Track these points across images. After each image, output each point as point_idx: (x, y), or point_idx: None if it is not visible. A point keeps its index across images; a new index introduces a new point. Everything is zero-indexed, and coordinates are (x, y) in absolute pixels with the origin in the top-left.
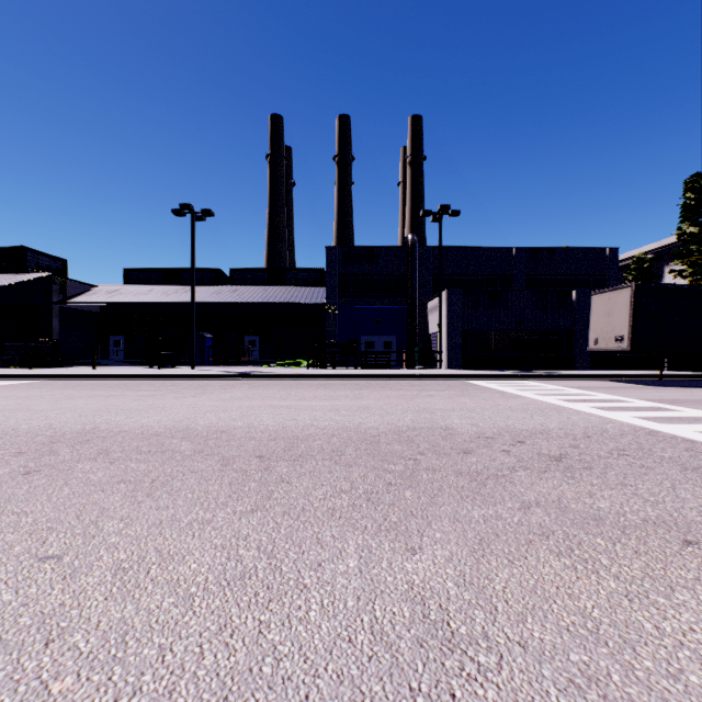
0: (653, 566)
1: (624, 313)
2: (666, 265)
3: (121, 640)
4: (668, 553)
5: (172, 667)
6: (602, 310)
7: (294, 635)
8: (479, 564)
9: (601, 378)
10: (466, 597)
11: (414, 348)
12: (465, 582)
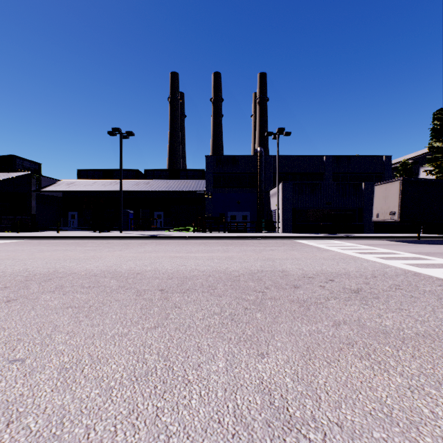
0: (425, 366)
1: (395, 197)
2: (421, 167)
3: (60, 421)
4: (434, 357)
5: (94, 442)
6: (381, 195)
7: (180, 418)
8: (307, 365)
9: (381, 239)
10: (299, 389)
11: (261, 219)
12: (298, 378)
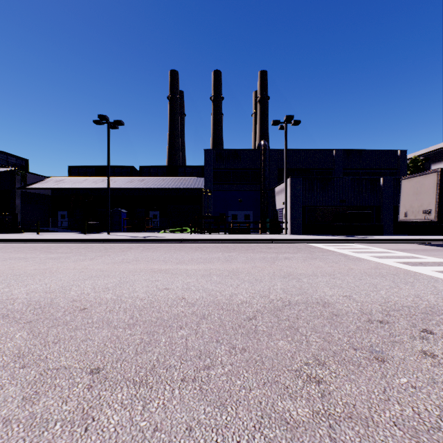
0: None
1: (431, 192)
2: (432, 164)
3: None
4: None
5: None
6: (411, 191)
7: None
8: None
9: (408, 242)
10: None
11: (265, 219)
12: None
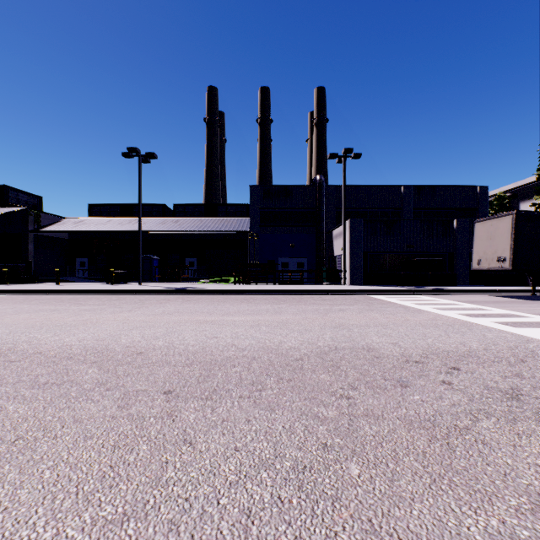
0: None
1: (506, 237)
2: (521, 202)
3: None
4: None
5: None
6: (485, 235)
7: None
8: None
9: (482, 293)
10: None
11: (321, 267)
12: None
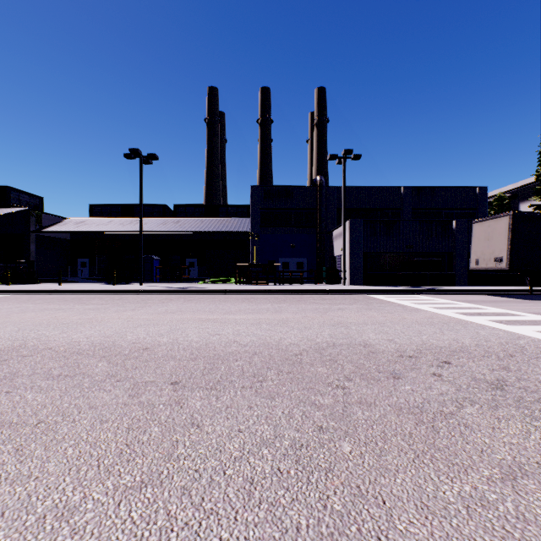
0: None
1: (503, 237)
2: (521, 202)
3: None
4: None
5: None
6: (483, 236)
7: None
8: None
9: (480, 293)
10: None
11: (321, 268)
12: None
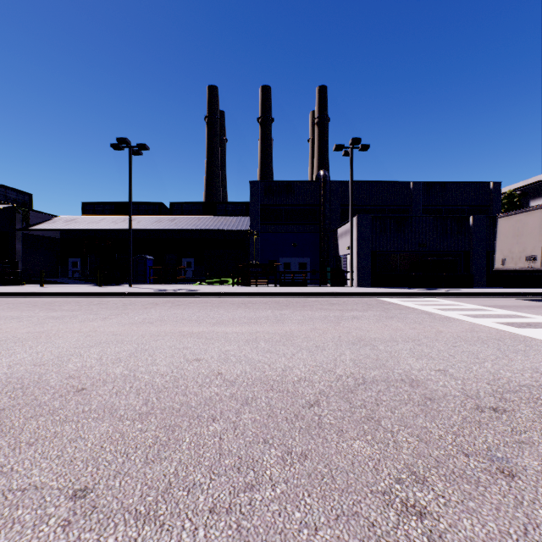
0: None
1: (537, 233)
2: (531, 200)
3: None
4: None
5: None
6: (510, 232)
7: None
8: None
9: (506, 296)
10: None
11: (325, 268)
12: None
